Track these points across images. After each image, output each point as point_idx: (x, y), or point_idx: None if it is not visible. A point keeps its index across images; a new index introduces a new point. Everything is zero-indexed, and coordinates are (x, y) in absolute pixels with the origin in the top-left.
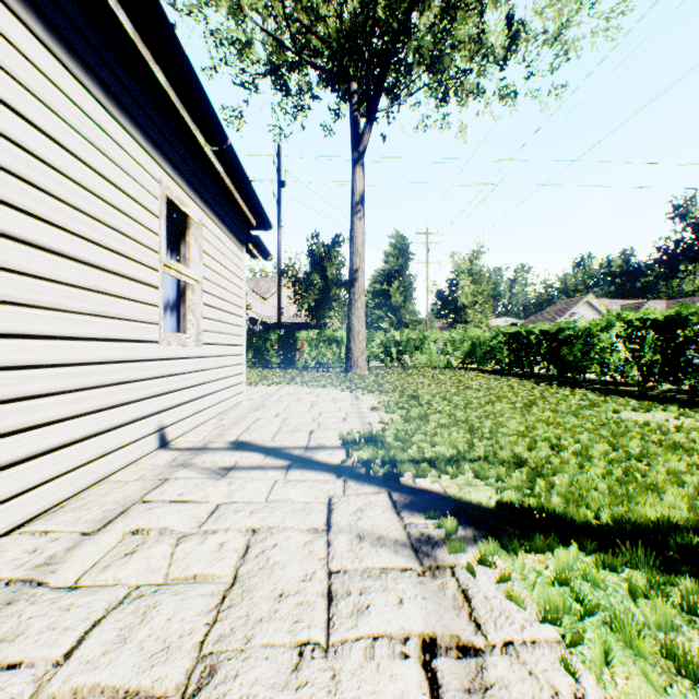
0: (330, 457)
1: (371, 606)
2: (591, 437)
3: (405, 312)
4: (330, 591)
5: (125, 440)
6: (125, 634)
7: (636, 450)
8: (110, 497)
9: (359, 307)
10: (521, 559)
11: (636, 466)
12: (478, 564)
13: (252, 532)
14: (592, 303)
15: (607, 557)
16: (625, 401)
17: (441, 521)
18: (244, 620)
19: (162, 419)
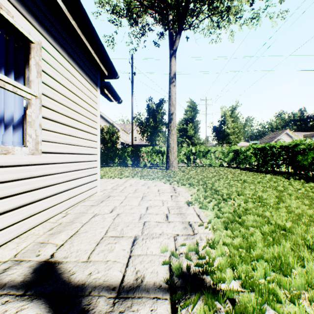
0: None
1: None
2: None
3: (195, 139)
4: None
5: None
6: None
7: None
8: None
9: (173, 134)
10: None
11: None
12: None
13: None
14: (289, 133)
15: None
16: None
17: None
18: None
19: None
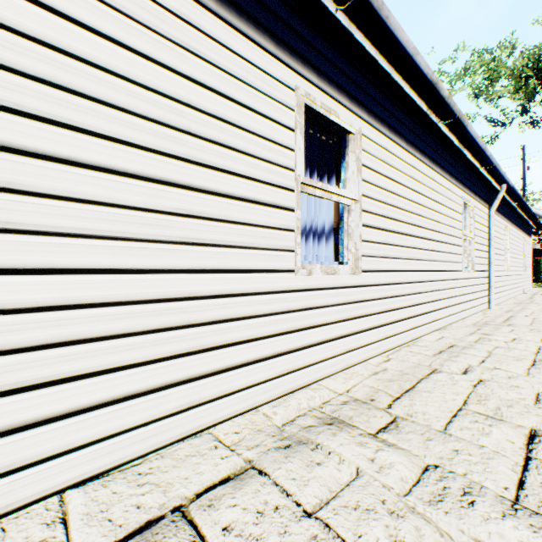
0: None
1: None
2: None
3: None
4: None
5: (521, 289)
6: None
7: None
8: (526, 295)
9: None
10: None
11: None
12: None
13: None
14: None
15: None
16: None
17: None
18: None
19: (522, 287)
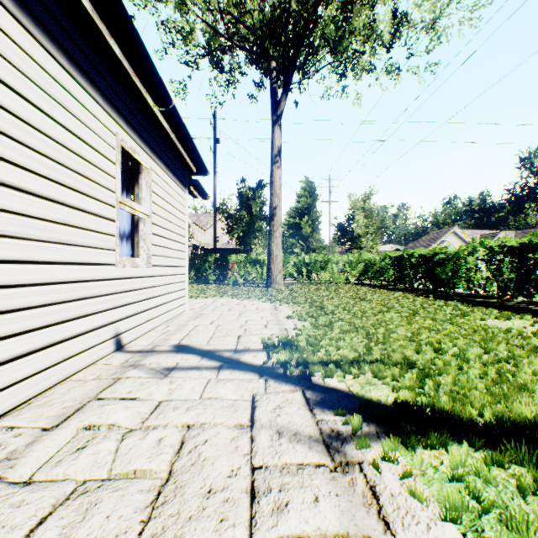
0: (254, 358)
1: (290, 503)
2: (465, 341)
3: (313, 240)
4: (253, 487)
5: (85, 345)
6: (67, 532)
7: (504, 353)
8: (71, 395)
9: (277, 236)
10: (420, 456)
11: (507, 368)
12: (382, 459)
13: (187, 428)
14: (457, 233)
15: (495, 455)
16: (488, 311)
17: (348, 418)
18: (175, 518)
19: (118, 327)
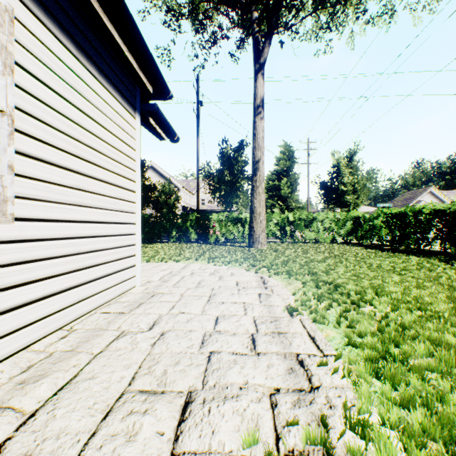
0: None
1: None
2: None
3: (291, 201)
4: None
5: None
6: None
7: None
8: None
9: (260, 192)
10: None
11: None
12: None
13: None
14: (434, 192)
15: None
16: None
17: None
18: None
19: None
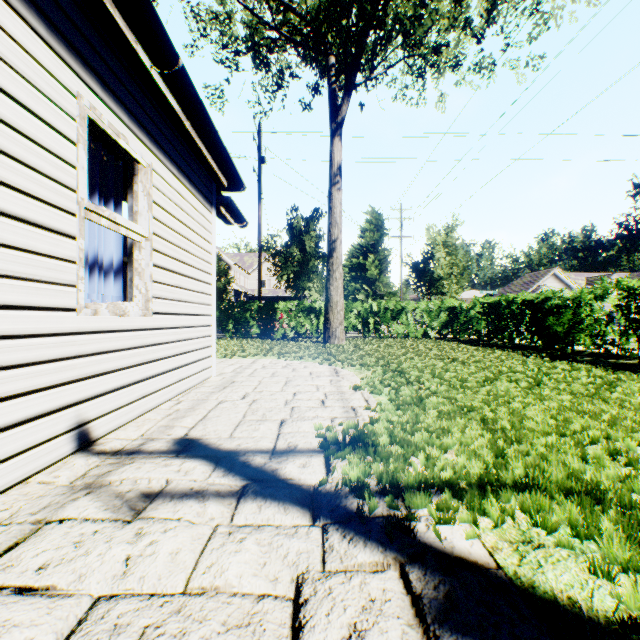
0: (303, 471)
1: None
2: None
3: (380, 285)
4: None
5: (2, 453)
6: None
7: None
8: None
9: (338, 277)
10: None
11: None
12: None
13: None
14: (559, 275)
15: None
16: None
17: None
18: None
19: (81, 412)
